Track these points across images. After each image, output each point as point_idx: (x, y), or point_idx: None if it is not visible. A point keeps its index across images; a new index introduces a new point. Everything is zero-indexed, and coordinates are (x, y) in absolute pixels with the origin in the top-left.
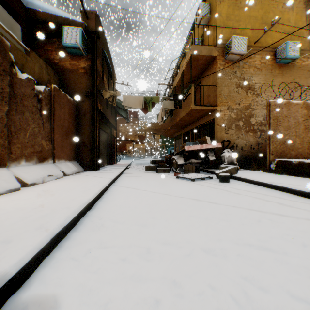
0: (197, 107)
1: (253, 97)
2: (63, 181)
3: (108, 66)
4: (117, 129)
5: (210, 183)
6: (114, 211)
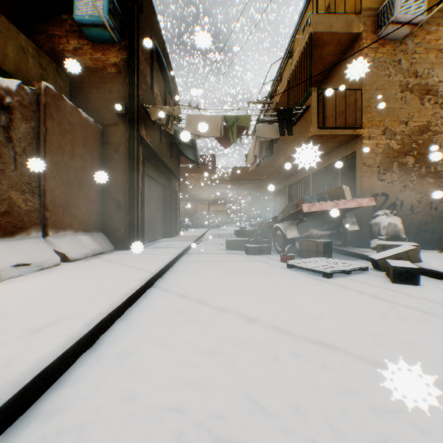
0: (323, 131)
1: (433, 109)
2: (43, 279)
3: (164, 71)
4: (184, 183)
5: (375, 287)
6: None
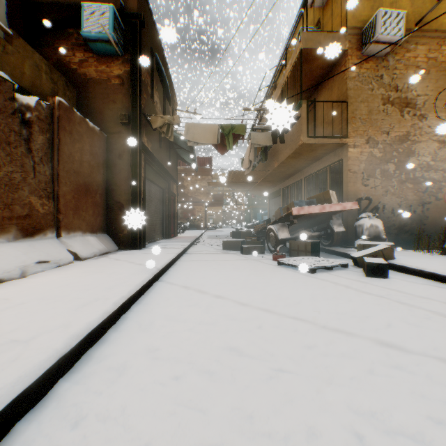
0: (312, 140)
1: (412, 121)
2: (63, 273)
3: (163, 80)
4: (181, 185)
5: (350, 280)
6: (133, 376)
